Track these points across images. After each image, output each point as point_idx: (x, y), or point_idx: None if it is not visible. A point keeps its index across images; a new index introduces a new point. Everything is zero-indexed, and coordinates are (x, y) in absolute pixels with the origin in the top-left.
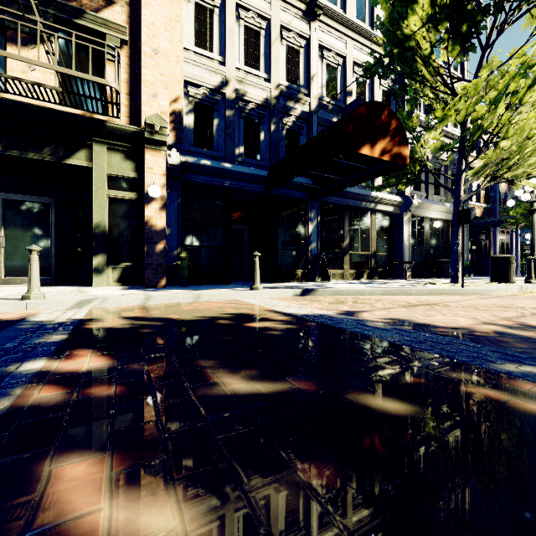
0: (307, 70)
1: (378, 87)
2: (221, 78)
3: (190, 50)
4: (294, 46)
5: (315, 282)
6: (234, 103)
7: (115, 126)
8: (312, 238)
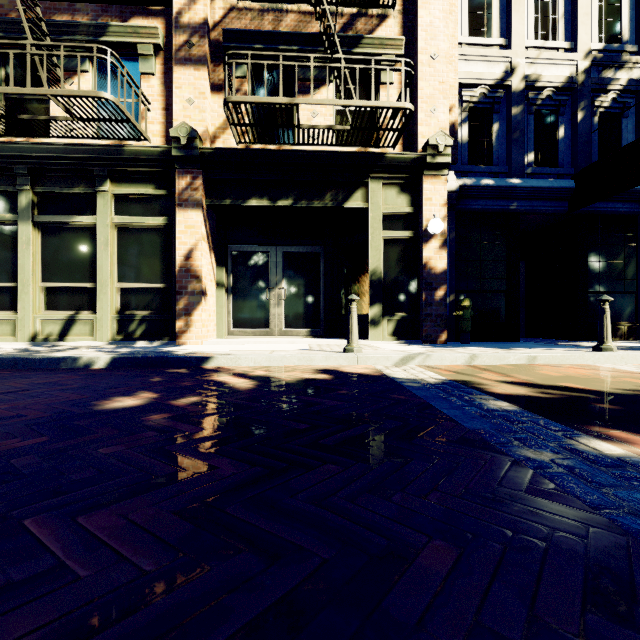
0: (635, 15)
1: None
2: (504, 67)
3: (463, 44)
4: None
5: None
6: (523, 95)
7: (395, 157)
8: None
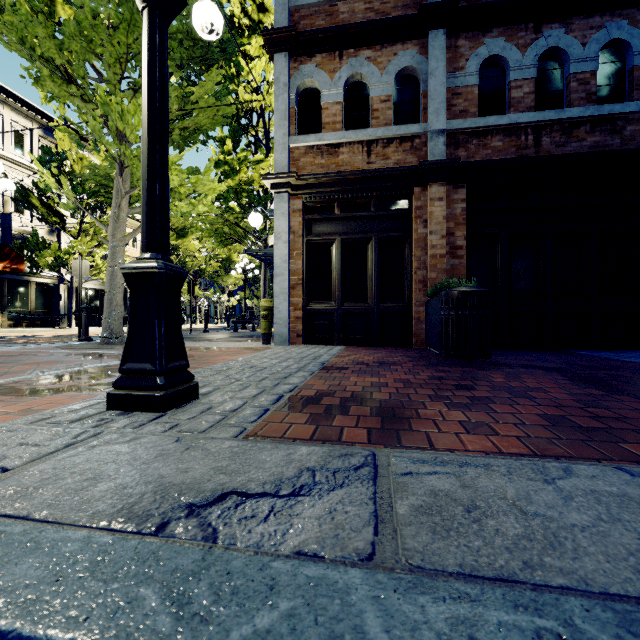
0: None
1: None
2: None
3: None
4: None
5: None
6: None
7: None
8: None
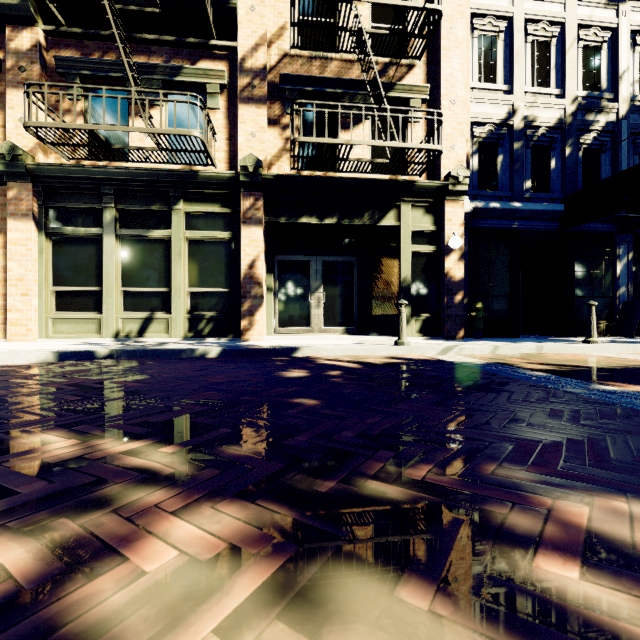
0: (611, 68)
1: None
2: (507, 109)
3: (474, 88)
4: (593, 44)
5: (631, 337)
6: (522, 133)
7: (423, 185)
8: (620, 281)
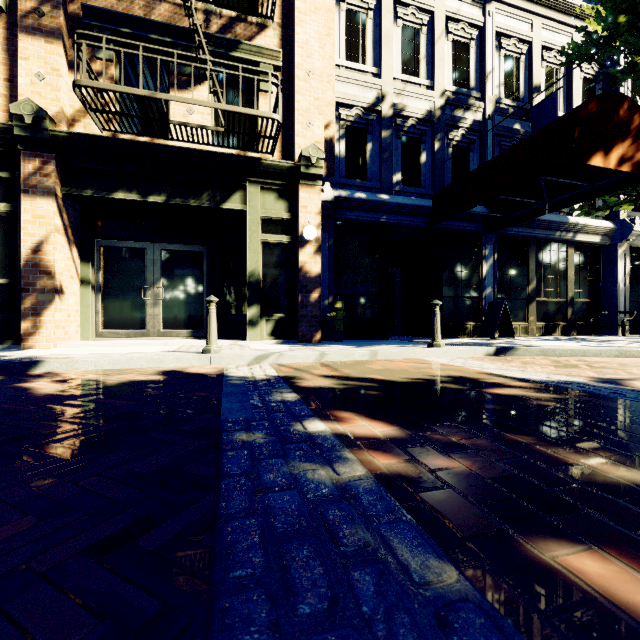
0: (479, 68)
1: (578, 75)
2: (376, 93)
3: (341, 66)
4: (462, 40)
5: (493, 338)
6: (391, 121)
7: (271, 163)
8: (487, 281)
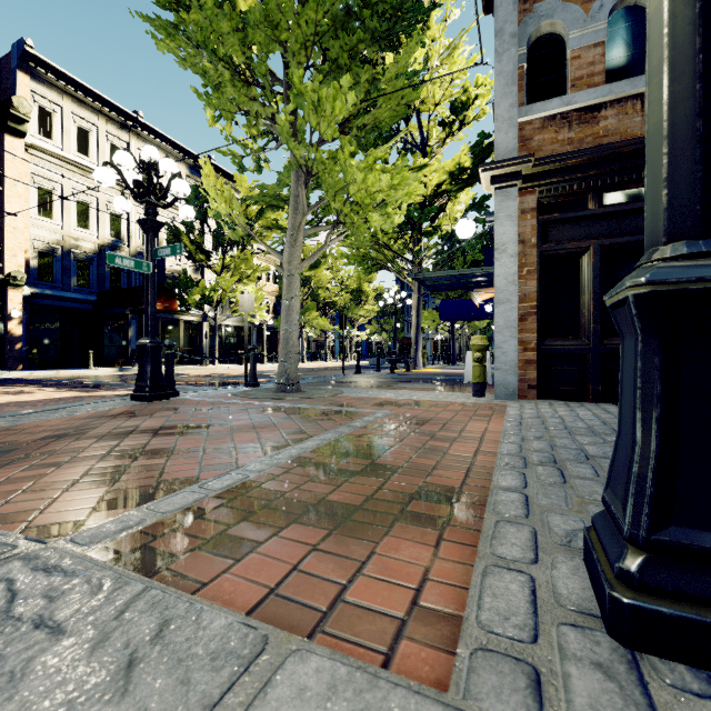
0: (128, 228)
1: None
2: (60, 236)
3: (35, 218)
4: (117, 213)
5: (133, 367)
6: (70, 253)
7: None
8: (132, 338)
